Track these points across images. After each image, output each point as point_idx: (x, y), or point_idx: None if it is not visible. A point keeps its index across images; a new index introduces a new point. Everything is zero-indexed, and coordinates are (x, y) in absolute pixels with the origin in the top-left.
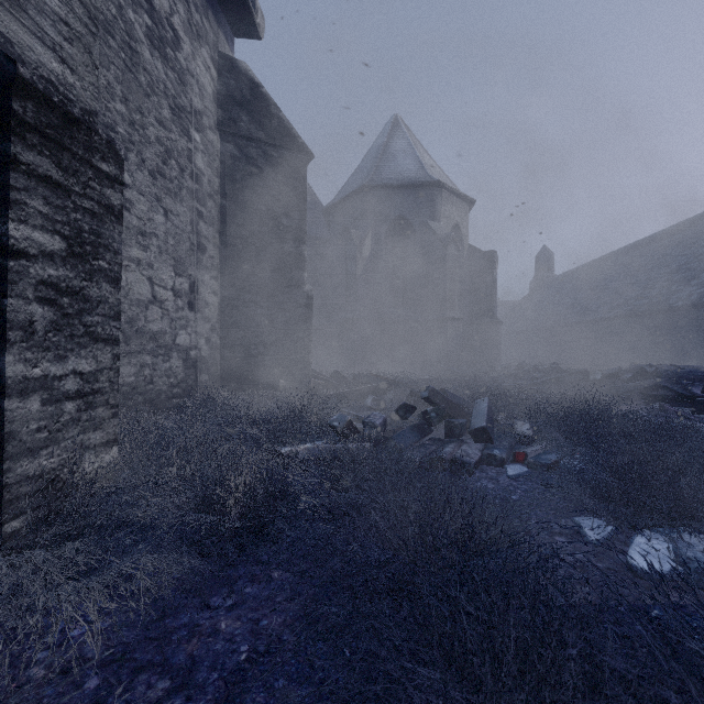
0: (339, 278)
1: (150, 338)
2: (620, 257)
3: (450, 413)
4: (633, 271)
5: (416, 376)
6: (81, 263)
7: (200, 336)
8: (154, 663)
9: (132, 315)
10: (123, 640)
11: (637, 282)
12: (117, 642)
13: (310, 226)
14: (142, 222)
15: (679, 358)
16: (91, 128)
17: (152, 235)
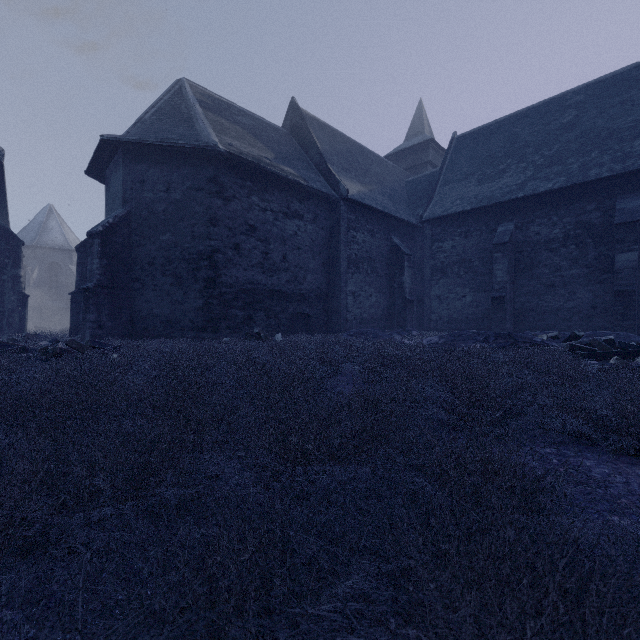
0: None
1: None
2: None
3: None
4: None
5: None
6: None
7: None
8: None
9: None
10: None
11: None
12: None
13: None
14: None
15: None
16: None
17: None
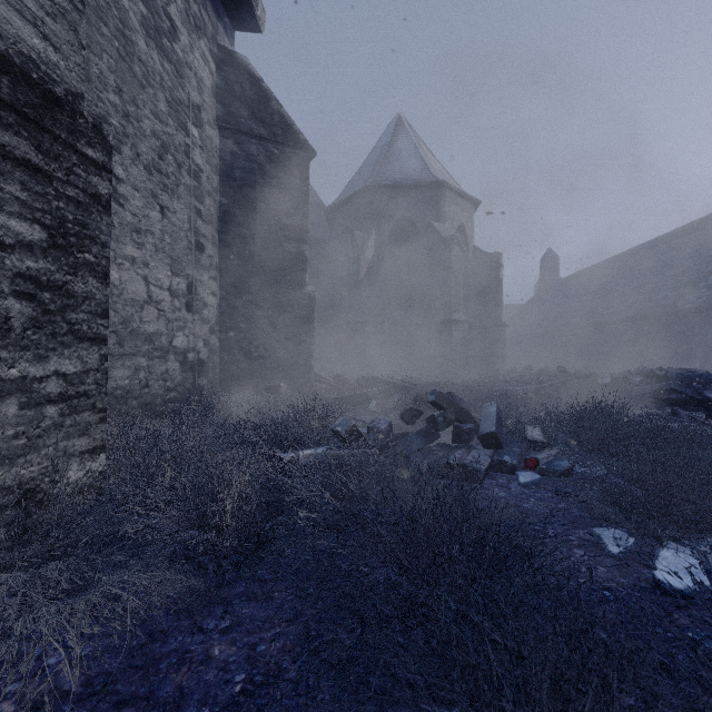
0: (341, 280)
1: (145, 339)
2: (627, 260)
3: (457, 417)
4: (639, 273)
5: (420, 380)
6: (65, 255)
7: (198, 338)
8: (138, 697)
9: (126, 315)
10: (105, 669)
11: (644, 284)
12: (98, 672)
13: (312, 227)
14: (137, 219)
15: (687, 361)
16: (76, 109)
17: (147, 233)
